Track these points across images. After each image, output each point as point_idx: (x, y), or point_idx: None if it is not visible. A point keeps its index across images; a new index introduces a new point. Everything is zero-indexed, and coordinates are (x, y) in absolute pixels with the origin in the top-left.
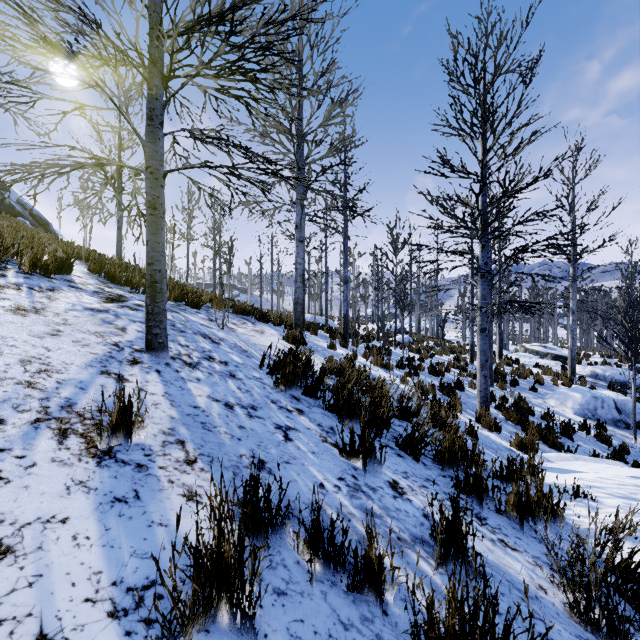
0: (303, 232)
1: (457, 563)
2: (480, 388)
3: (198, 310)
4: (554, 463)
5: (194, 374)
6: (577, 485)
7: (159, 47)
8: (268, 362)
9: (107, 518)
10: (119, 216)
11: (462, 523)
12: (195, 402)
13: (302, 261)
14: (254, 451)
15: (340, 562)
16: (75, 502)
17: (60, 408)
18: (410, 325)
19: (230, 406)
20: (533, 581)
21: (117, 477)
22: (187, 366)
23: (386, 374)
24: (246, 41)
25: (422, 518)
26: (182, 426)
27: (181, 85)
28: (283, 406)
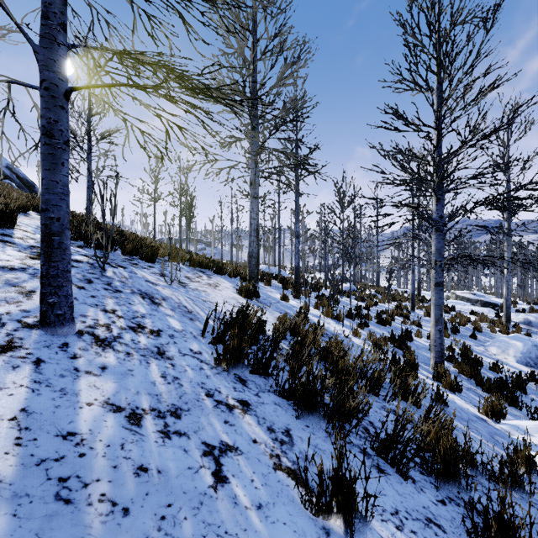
0: (257, 188)
1: None
2: (435, 343)
3: (152, 264)
4: (533, 436)
5: (101, 358)
6: None
7: None
8: (212, 327)
9: None
10: (89, 176)
11: None
12: (73, 422)
13: (256, 216)
14: None
15: None
16: None
17: None
18: (354, 275)
19: (137, 417)
20: None
21: None
22: (96, 345)
23: (338, 326)
24: None
25: None
26: (5, 506)
27: None
28: (222, 400)
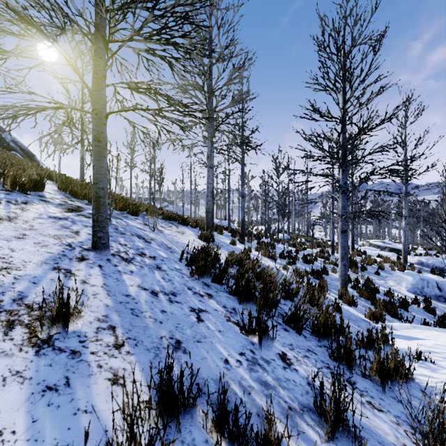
0: (212, 161)
1: (339, 430)
2: (341, 274)
3: (137, 217)
4: (398, 331)
5: (129, 267)
6: (420, 351)
7: (102, 18)
8: (186, 256)
9: (36, 409)
10: (82, 150)
11: (343, 398)
12: (127, 291)
13: (212, 181)
14: (172, 332)
15: (243, 442)
16: (8, 394)
17: (12, 301)
18: (288, 227)
19: (155, 293)
20: (398, 440)
21: (52, 365)
22: (124, 261)
23: (272, 263)
24: (168, 11)
25: (307, 386)
26: (114, 313)
27: (119, 47)
28: (197, 292)
